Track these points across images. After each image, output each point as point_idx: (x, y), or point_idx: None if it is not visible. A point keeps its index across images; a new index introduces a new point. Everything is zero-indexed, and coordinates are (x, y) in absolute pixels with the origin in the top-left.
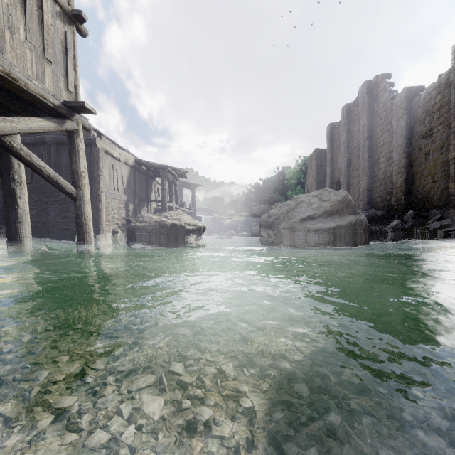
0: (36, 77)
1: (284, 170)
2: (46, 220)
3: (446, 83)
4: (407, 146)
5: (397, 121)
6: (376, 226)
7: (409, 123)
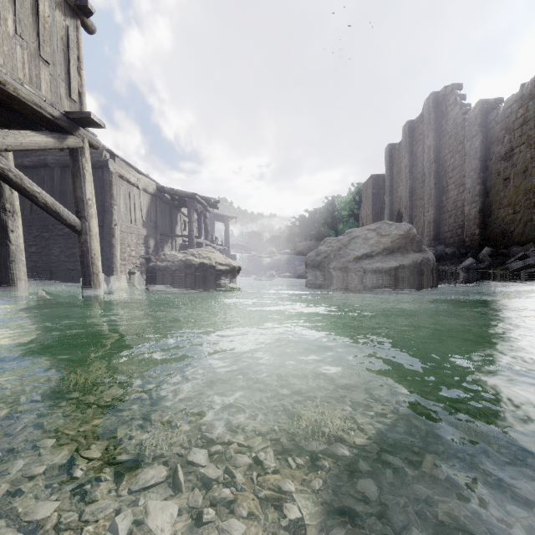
0: (29, 81)
1: (334, 200)
2: (48, 258)
3: (530, 94)
4: (482, 170)
5: (470, 140)
6: (445, 266)
7: (485, 142)
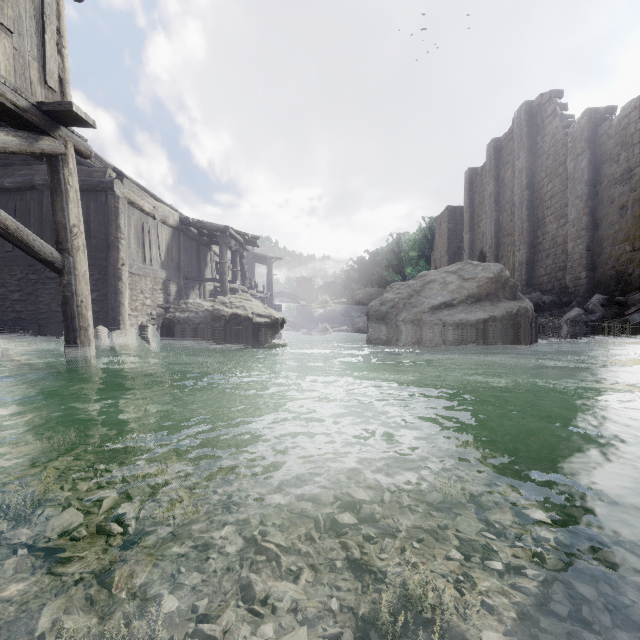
0: None
1: (401, 238)
2: (36, 308)
3: None
4: (590, 198)
5: (574, 160)
6: (543, 318)
7: (594, 162)
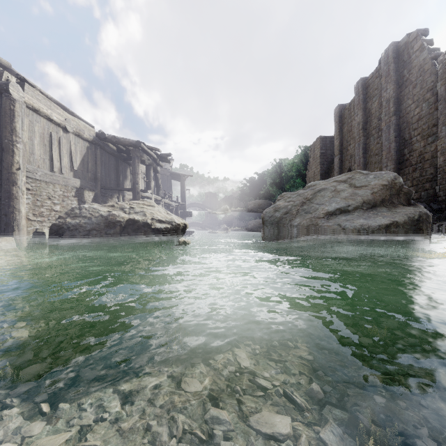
0: None
1: (282, 163)
2: None
3: None
4: None
5: (445, 83)
6: None
7: None
